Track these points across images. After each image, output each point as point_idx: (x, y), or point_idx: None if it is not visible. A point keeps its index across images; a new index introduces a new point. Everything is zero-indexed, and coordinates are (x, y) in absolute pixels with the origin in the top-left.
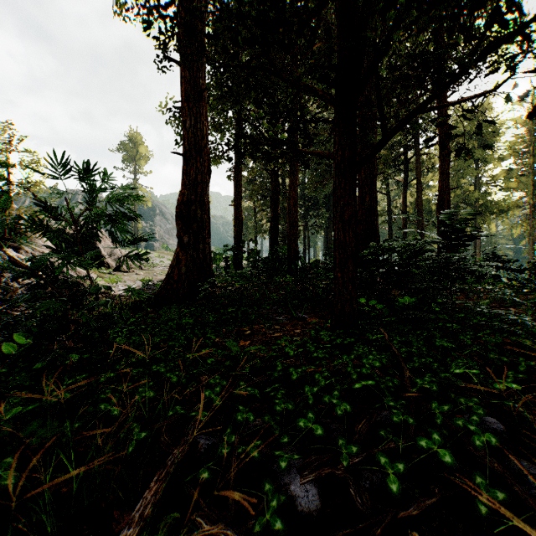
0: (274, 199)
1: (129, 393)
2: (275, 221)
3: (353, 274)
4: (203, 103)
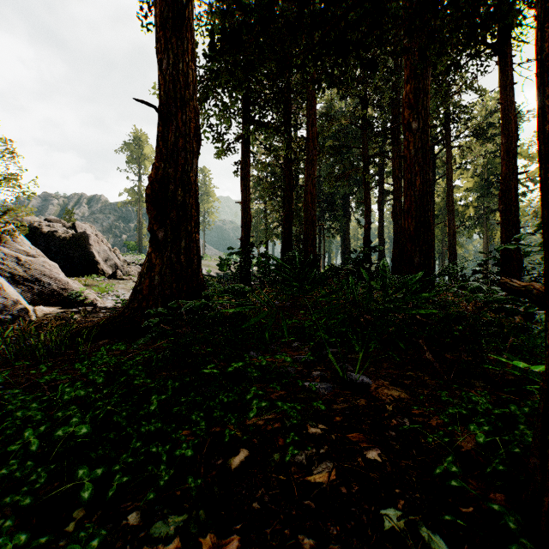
0: (287, 196)
1: None
2: (289, 221)
3: None
4: (188, 35)
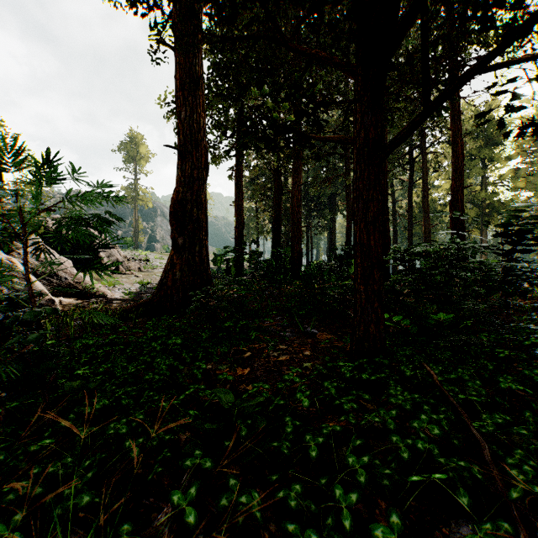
0: (276, 199)
1: (65, 476)
2: (278, 222)
3: (380, 287)
4: (200, 92)
